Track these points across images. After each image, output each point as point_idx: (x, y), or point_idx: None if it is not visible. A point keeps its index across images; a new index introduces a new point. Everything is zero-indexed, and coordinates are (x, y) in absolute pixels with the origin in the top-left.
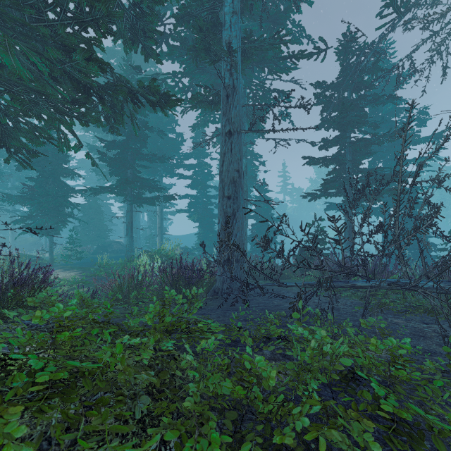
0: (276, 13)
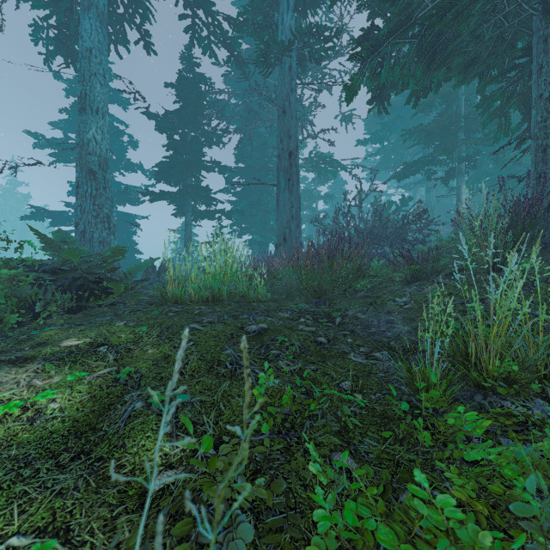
0: None
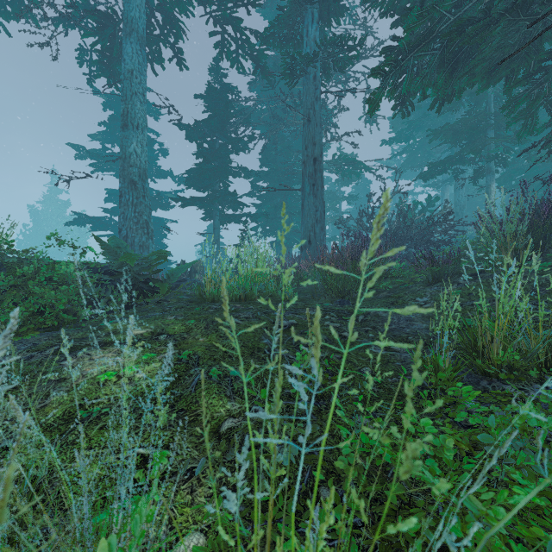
0: None
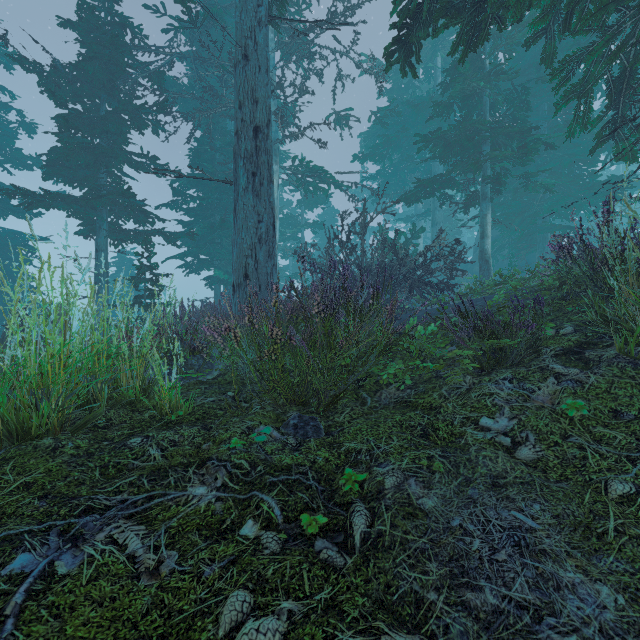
0: None
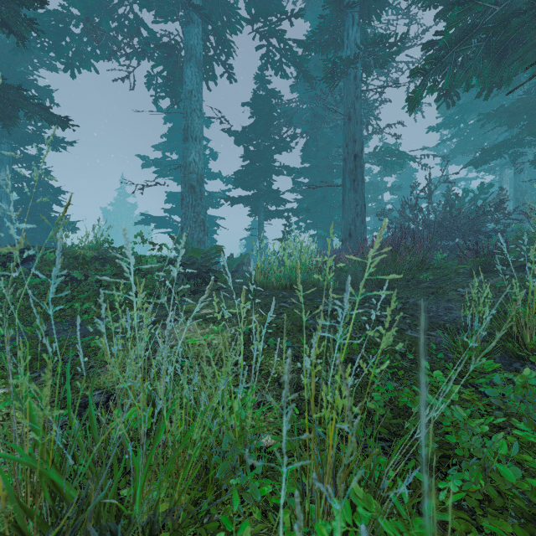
0: (275, 4)
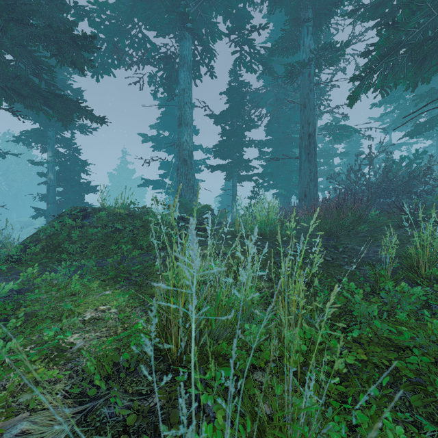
0: (246, 18)
